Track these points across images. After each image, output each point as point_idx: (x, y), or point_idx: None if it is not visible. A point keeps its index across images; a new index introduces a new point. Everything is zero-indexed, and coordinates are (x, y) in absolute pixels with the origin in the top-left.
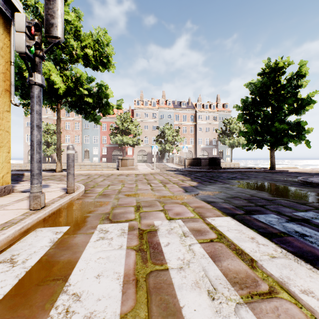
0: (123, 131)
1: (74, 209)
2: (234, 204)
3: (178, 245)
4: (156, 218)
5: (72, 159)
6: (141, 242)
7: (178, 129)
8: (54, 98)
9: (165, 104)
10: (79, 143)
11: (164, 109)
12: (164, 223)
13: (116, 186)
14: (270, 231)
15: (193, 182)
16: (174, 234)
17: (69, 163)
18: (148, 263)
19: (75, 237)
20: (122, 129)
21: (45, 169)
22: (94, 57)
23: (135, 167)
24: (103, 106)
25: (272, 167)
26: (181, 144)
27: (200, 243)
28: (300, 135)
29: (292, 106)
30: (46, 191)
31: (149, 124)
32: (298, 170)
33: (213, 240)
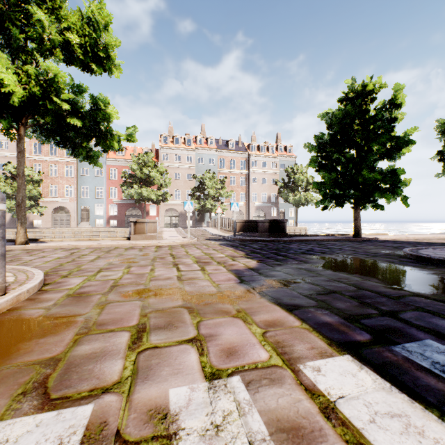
0: (142, 180)
1: None
2: (339, 310)
3: None
4: (178, 372)
5: None
6: None
7: (224, 180)
8: (7, 115)
9: (205, 144)
10: (72, 197)
11: (203, 151)
12: (197, 395)
13: (114, 271)
14: None
15: (251, 260)
16: None
17: None
18: None
19: None
20: (140, 177)
21: None
22: (83, 47)
23: (159, 235)
24: (101, 135)
25: (357, 233)
26: (227, 201)
27: None
28: (395, 188)
29: (384, 148)
30: None
31: (181, 171)
32: (390, 238)
33: None
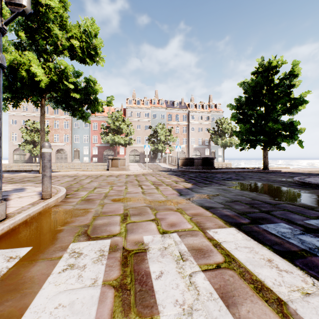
0: (114, 130)
1: (45, 219)
2: (236, 210)
3: (175, 276)
4: (146, 231)
5: (47, 159)
6: (124, 272)
7: (171, 129)
8: (36, 93)
9: (157, 104)
10: (68, 142)
11: (156, 109)
12: (156, 238)
13: (104, 188)
14: (287, 248)
15: (188, 183)
16: (168, 256)
17: (44, 164)
18: (131, 315)
19: (34, 265)
20: (113, 128)
21: (28, 170)
22: (81, 48)
23: (127, 167)
24: (91, 103)
25: (265, 167)
26: (173, 144)
27: (204, 271)
28: (293, 135)
29: (285, 106)
30: (18, 196)
31: (141, 123)
32: (290, 170)
33: (220, 265)
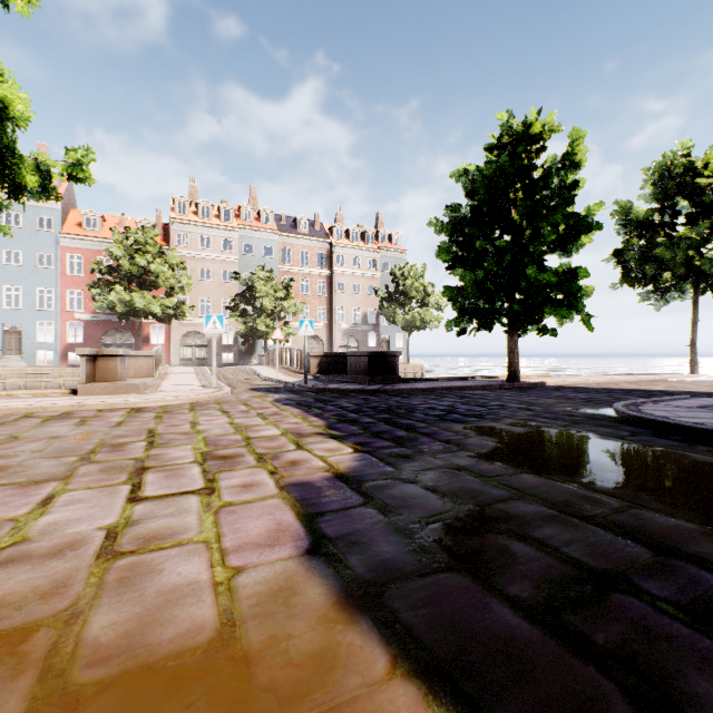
0: (134, 278)
1: None
2: None
3: None
4: None
5: None
6: None
7: (290, 283)
8: None
9: (256, 220)
10: None
11: (253, 232)
12: None
13: None
14: None
15: (339, 443)
16: None
17: None
18: None
19: None
20: (131, 272)
21: None
22: None
23: (156, 381)
24: None
25: (513, 375)
26: (296, 321)
27: None
28: (574, 300)
29: (555, 234)
30: None
31: (213, 265)
32: (562, 382)
33: None
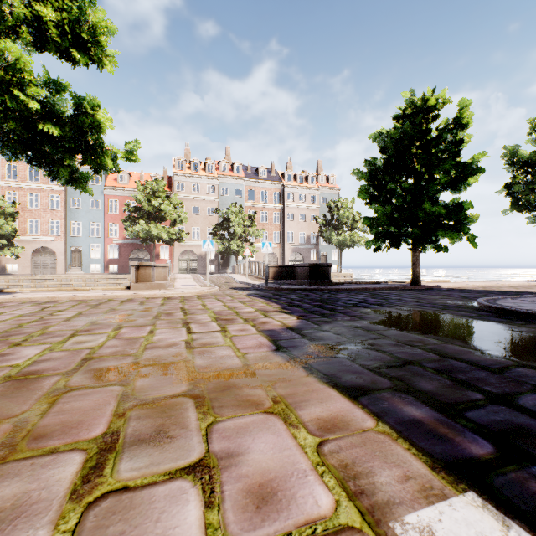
0: (151, 214)
1: None
2: (426, 395)
3: None
4: None
5: None
6: None
7: (254, 215)
8: None
9: (230, 171)
10: (59, 235)
11: (228, 179)
12: None
13: (95, 335)
14: None
15: (289, 315)
16: None
17: None
18: None
19: None
20: (148, 210)
21: None
22: (60, 27)
23: (170, 283)
24: (88, 149)
25: (415, 280)
26: (258, 242)
27: None
28: (461, 225)
29: (447, 177)
30: None
31: (201, 204)
32: (455, 286)
33: None
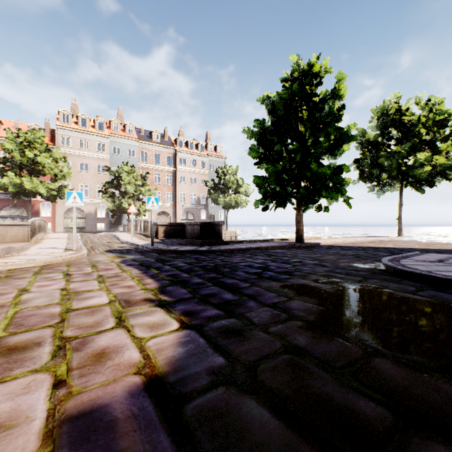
0: (25, 167)
1: None
2: None
3: None
4: None
5: None
6: None
7: (146, 175)
8: None
9: (122, 131)
10: None
11: (120, 139)
12: None
13: None
14: None
15: (165, 314)
16: None
17: None
18: None
19: None
20: (21, 162)
21: None
22: None
23: (28, 245)
24: None
25: (300, 238)
26: None
27: None
28: (339, 187)
29: (327, 143)
30: None
31: (90, 161)
32: (330, 242)
33: None
